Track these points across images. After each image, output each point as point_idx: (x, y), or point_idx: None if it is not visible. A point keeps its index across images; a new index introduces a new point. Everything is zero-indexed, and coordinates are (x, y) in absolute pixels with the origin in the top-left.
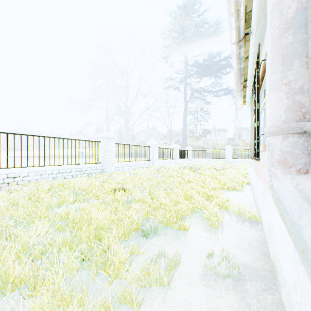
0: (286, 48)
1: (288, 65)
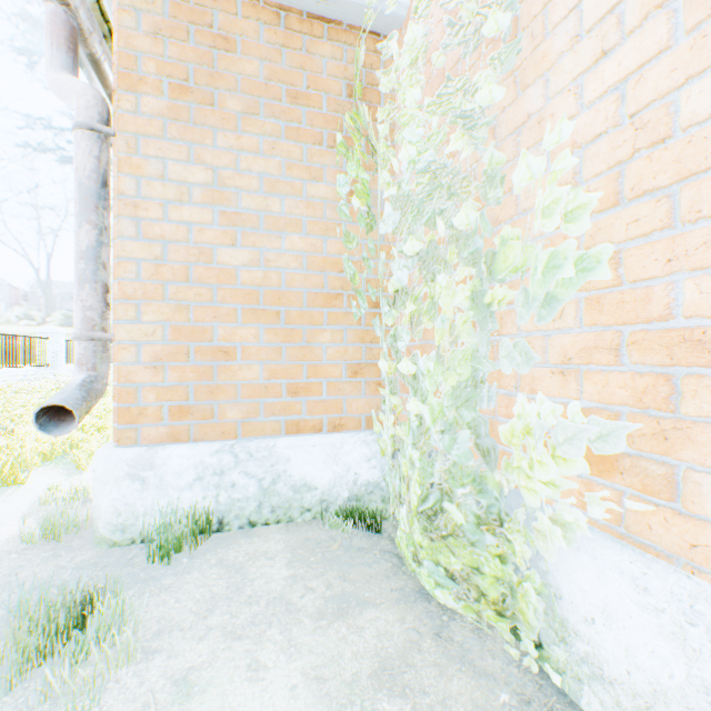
0: (83, 273)
1: (84, 286)
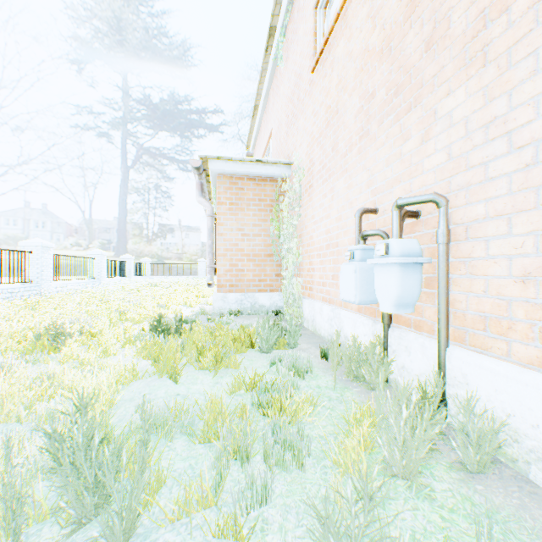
0: (209, 251)
1: (210, 254)
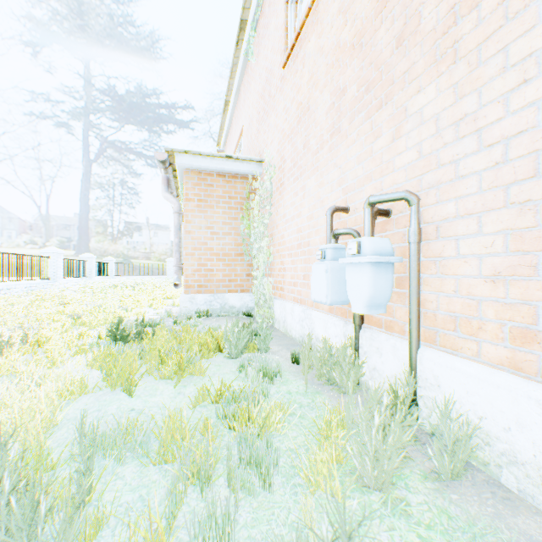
0: (176, 250)
1: (177, 253)
